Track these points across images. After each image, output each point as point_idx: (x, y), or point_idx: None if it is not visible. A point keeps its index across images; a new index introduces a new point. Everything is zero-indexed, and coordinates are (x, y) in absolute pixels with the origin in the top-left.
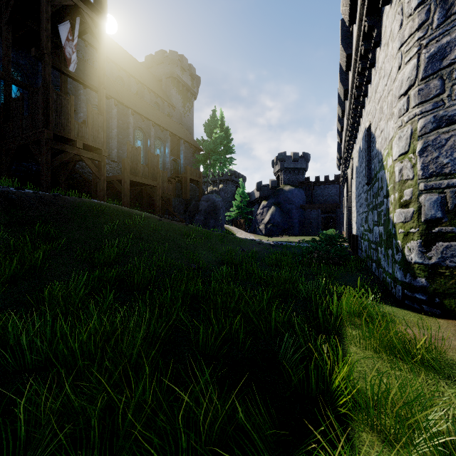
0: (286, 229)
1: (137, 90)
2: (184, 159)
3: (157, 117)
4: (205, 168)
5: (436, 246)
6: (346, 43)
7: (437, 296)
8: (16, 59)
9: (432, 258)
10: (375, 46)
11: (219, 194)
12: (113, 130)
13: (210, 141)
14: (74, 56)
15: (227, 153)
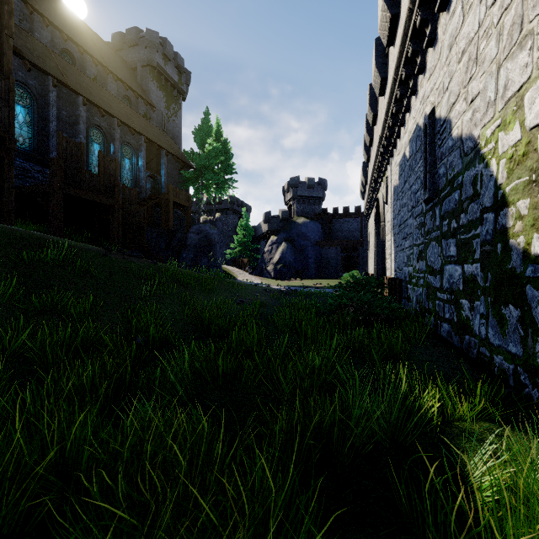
0: (300, 271)
1: (96, 74)
2: (166, 177)
3: (125, 115)
4: (196, 190)
5: None
6: None
7: None
8: None
9: None
10: None
11: (215, 225)
12: (51, 122)
13: (202, 154)
14: None
15: (226, 173)
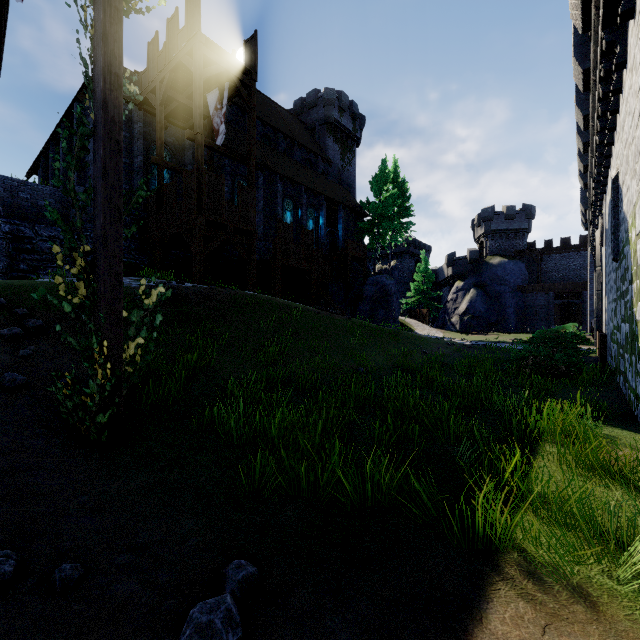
0: (494, 323)
1: (286, 147)
2: (343, 230)
3: (309, 179)
4: (371, 240)
5: None
6: (582, 53)
7: None
8: (165, 138)
9: None
10: (618, 68)
11: (390, 274)
12: (259, 202)
13: (378, 203)
14: (222, 127)
15: (402, 216)
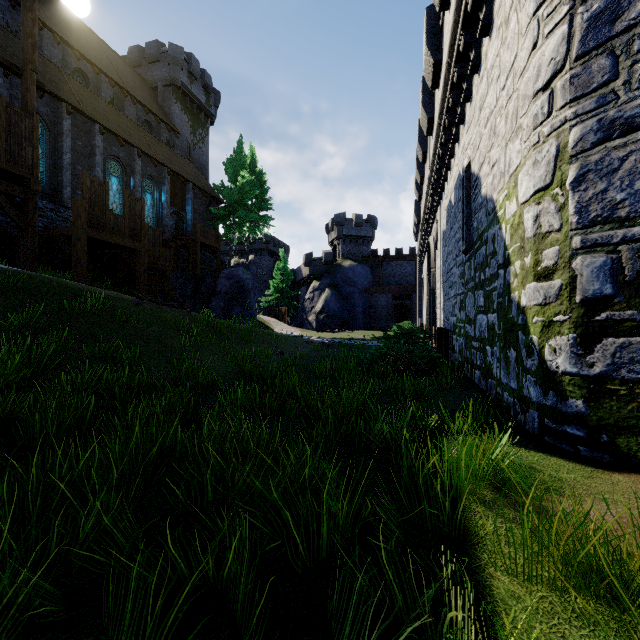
0: (346, 321)
1: (113, 96)
2: (192, 214)
3: (146, 144)
4: (227, 229)
5: (603, 344)
6: (434, 43)
7: (604, 431)
8: None
9: (595, 366)
10: (482, 34)
11: (248, 268)
12: (65, 154)
13: (234, 188)
14: None
15: (261, 209)
